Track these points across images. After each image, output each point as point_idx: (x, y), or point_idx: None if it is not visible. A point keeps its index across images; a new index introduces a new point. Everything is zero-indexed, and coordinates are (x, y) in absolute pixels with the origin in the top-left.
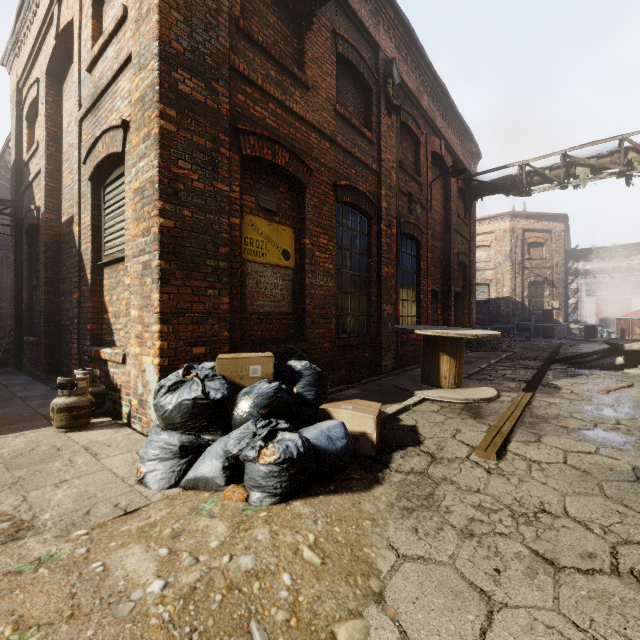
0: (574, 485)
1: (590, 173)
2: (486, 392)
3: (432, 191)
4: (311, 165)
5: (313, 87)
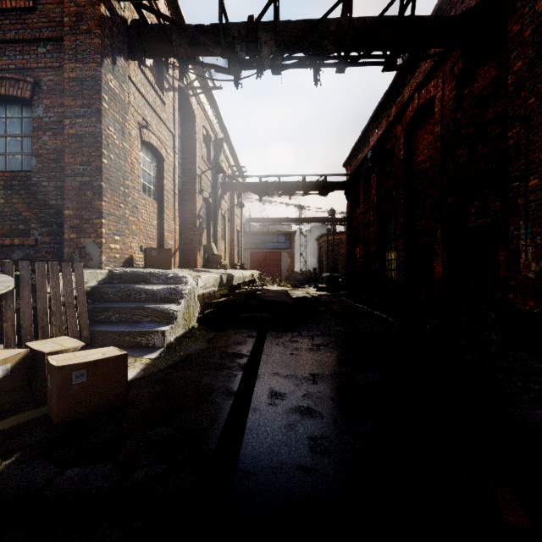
0: (297, 292)
1: (310, 49)
2: (320, 293)
3: (421, 146)
4: (358, 227)
5: (360, 202)
